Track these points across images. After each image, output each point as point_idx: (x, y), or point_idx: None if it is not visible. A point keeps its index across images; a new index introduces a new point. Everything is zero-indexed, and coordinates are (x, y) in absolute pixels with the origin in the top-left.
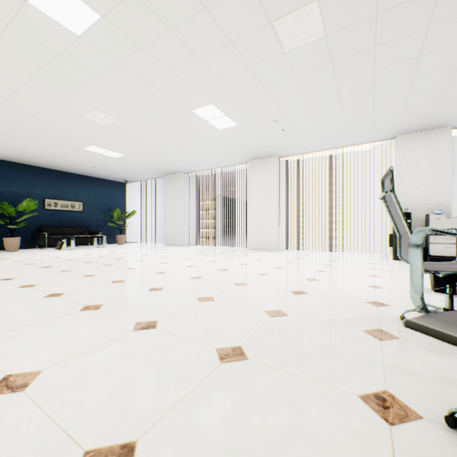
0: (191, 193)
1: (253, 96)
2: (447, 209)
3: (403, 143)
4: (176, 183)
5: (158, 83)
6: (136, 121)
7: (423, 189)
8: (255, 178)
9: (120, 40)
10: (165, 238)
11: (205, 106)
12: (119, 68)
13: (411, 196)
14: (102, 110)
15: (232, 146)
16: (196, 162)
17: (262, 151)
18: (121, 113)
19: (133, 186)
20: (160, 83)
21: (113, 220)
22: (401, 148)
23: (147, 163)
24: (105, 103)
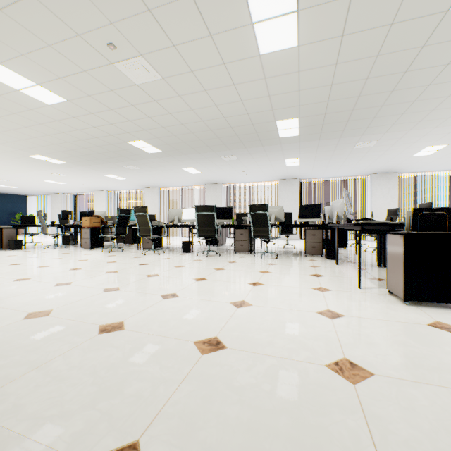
0: (70, 205)
1: (63, 180)
2: (157, 218)
3: (146, 191)
4: (59, 199)
5: (23, 177)
6: (20, 181)
7: (151, 210)
8: (97, 200)
9: (5, 173)
10: (52, 231)
11: (47, 180)
12: (7, 175)
13: (148, 213)
14: (2, 179)
15: (76, 187)
16: (65, 190)
17: (94, 189)
18: (11, 180)
19: (34, 198)
20: (24, 177)
21: (16, 220)
22: (146, 193)
23: (35, 190)
24: (3, 178)
